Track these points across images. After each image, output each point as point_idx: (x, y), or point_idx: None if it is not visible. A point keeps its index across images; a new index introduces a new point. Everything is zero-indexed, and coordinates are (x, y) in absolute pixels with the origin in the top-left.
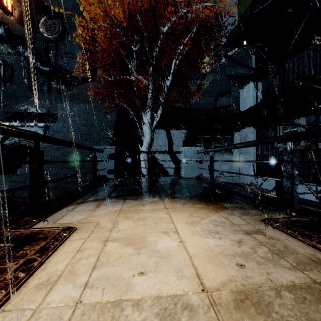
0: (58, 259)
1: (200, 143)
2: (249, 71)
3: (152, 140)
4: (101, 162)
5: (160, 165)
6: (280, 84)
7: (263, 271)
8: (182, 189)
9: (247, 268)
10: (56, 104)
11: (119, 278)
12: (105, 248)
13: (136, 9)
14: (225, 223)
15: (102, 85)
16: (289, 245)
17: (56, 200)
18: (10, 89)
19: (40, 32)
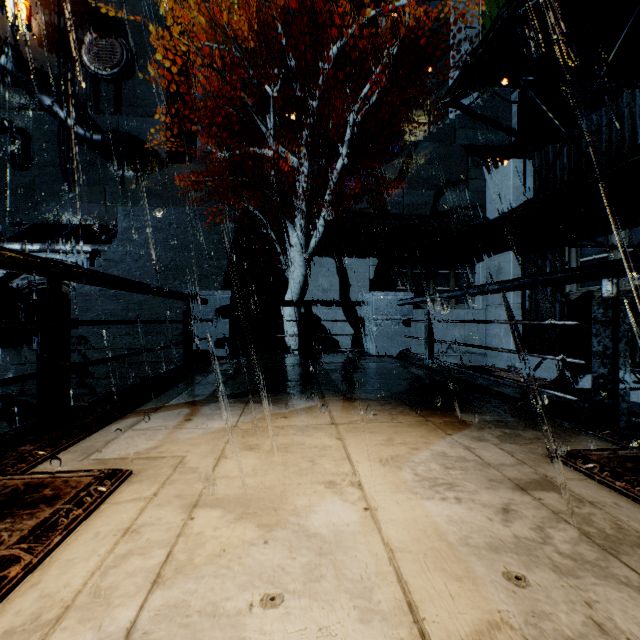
0: (76, 554)
1: (406, 285)
2: (505, 138)
3: (308, 279)
4: (201, 323)
5: (323, 329)
6: (570, 163)
7: (574, 596)
8: (369, 380)
9: (533, 586)
10: (115, 207)
11: (213, 614)
12: (189, 524)
13: (274, 13)
14: (467, 461)
15: (207, 167)
16: (626, 520)
17: (100, 404)
18: (25, 177)
19: (84, 63)
